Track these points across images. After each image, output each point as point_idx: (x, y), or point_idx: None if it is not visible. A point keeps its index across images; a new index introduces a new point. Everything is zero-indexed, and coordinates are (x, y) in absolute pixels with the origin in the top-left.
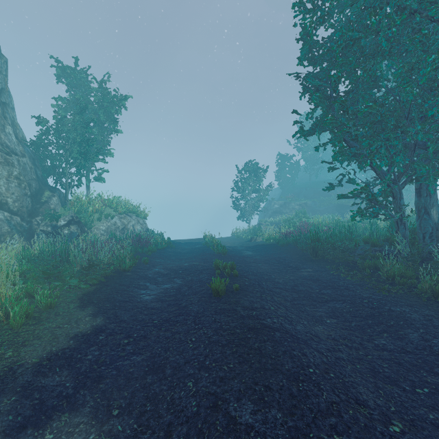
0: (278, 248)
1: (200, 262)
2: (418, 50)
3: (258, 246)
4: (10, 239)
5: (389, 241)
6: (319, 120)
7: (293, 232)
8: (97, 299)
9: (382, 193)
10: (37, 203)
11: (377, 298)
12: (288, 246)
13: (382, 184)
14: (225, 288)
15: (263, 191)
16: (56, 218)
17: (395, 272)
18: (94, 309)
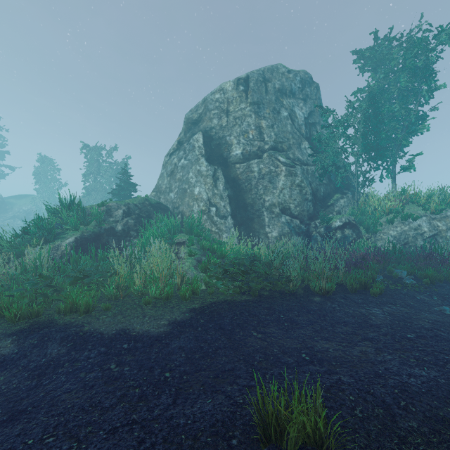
0: None
1: None
2: None
3: None
4: (289, 239)
5: None
6: None
7: None
8: (214, 310)
9: None
10: (323, 206)
11: None
12: None
13: None
14: (300, 437)
15: None
16: (327, 220)
17: None
18: (187, 317)
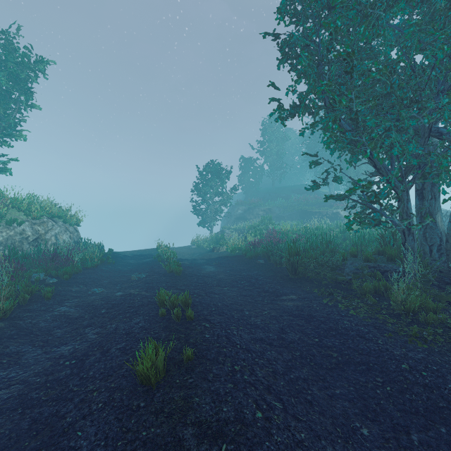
0: (246, 262)
1: (141, 289)
2: (438, 0)
3: (222, 259)
4: None
5: (386, 254)
6: (304, 95)
7: (262, 241)
8: None
9: (384, 193)
10: None
11: (419, 359)
12: (257, 258)
13: (381, 182)
14: (165, 362)
15: (226, 194)
16: None
17: (415, 303)
18: None
